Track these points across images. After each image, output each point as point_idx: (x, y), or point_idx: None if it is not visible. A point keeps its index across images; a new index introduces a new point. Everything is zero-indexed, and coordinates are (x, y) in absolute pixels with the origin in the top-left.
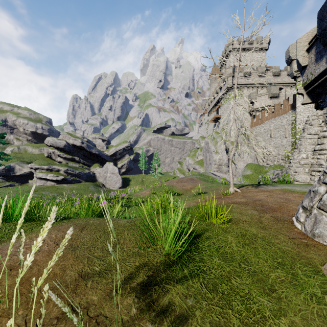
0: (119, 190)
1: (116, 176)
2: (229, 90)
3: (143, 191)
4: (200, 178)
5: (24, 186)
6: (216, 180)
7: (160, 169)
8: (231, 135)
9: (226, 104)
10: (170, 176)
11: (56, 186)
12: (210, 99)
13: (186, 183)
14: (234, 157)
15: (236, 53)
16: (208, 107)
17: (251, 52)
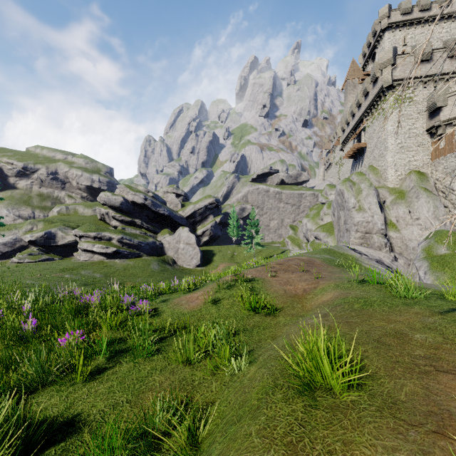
0: (196, 270)
1: (192, 247)
2: (385, 92)
3: (197, 291)
4: (328, 258)
5: (65, 260)
6: (373, 276)
7: (258, 238)
8: (388, 176)
9: (377, 121)
10: (277, 249)
11: (105, 262)
12: (345, 119)
13: (295, 274)
14: (398, 218)
15: (396, 31)
16: (342, 133)
17: (426, 26)
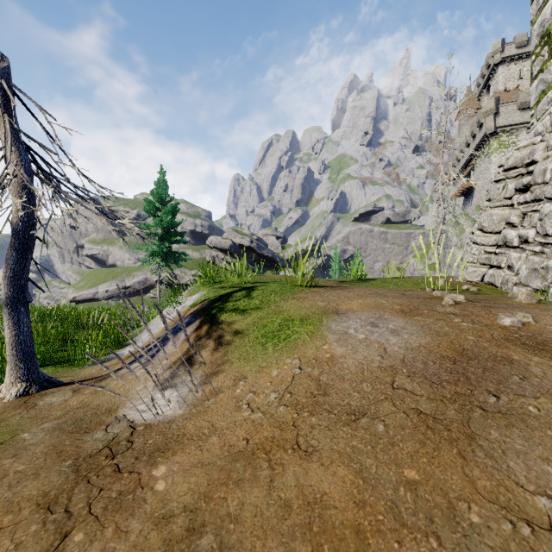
0: None
1: None
2: (489, 138)
3: None
4: None
5: None
6: None
7: None
8: None
9: (483, 163)
10: None
11: None
12: (455, 157)
13: None
14: None
15: (511, 65)
16: (453, 169)
17: None
